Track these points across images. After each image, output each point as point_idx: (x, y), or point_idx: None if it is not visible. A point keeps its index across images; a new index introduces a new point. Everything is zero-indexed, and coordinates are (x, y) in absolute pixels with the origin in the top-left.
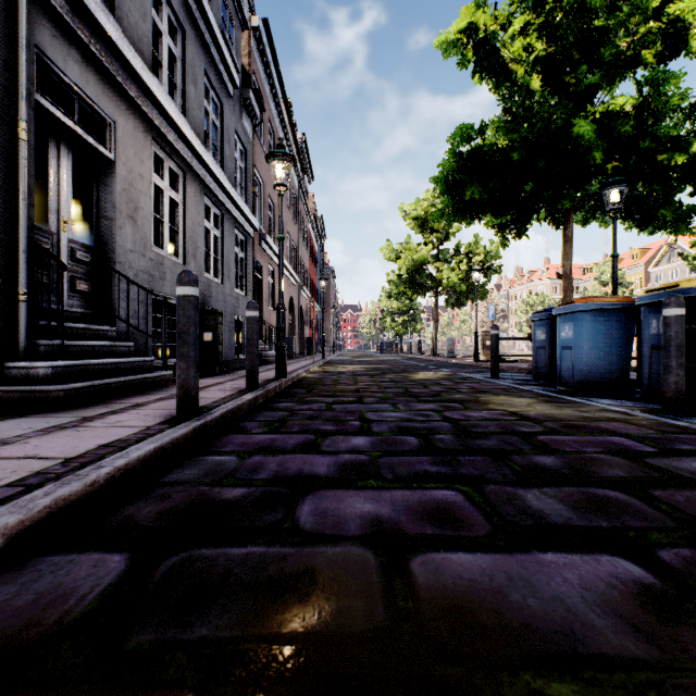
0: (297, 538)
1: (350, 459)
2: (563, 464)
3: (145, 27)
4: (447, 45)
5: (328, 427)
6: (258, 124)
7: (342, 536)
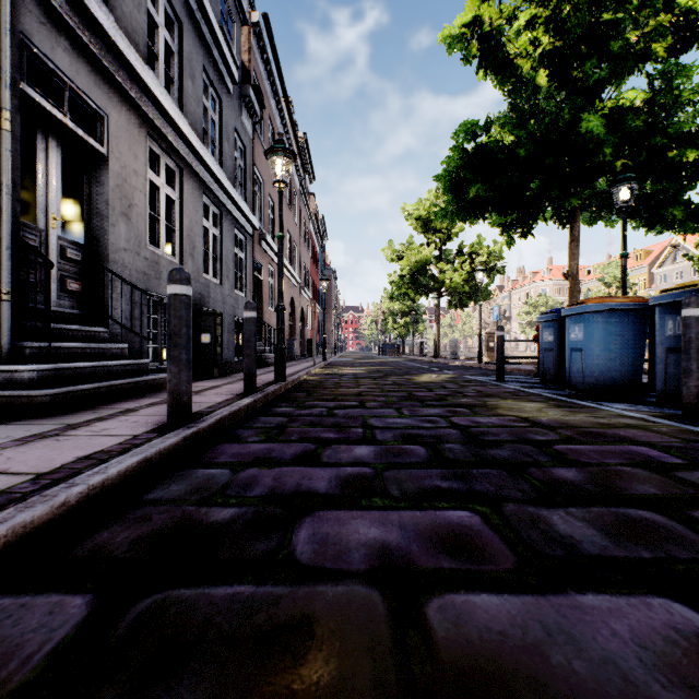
0: (292, 574)
1: (353, 472)
2: (587, 479)
3: (139, 18)
4: (451, 39)
5: (329, 435)
6: (258, 122)
7: (344, 571)
